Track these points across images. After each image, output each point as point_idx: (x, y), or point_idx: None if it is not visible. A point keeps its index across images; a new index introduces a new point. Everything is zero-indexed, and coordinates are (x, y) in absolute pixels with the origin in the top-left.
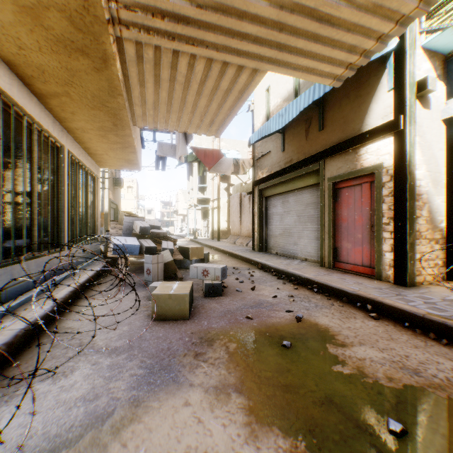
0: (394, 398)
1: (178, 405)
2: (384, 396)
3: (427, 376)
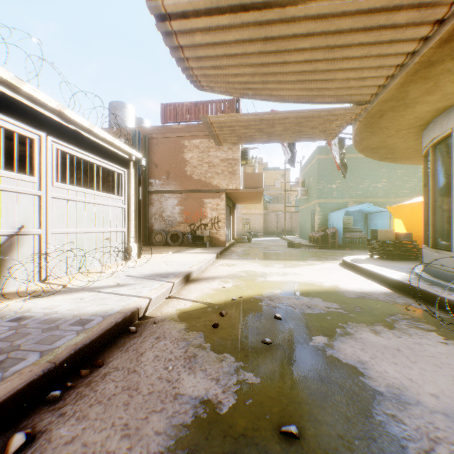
0: (243, 351)
1: (442, 395)
2: (247, 353)
3: (191, 352)
